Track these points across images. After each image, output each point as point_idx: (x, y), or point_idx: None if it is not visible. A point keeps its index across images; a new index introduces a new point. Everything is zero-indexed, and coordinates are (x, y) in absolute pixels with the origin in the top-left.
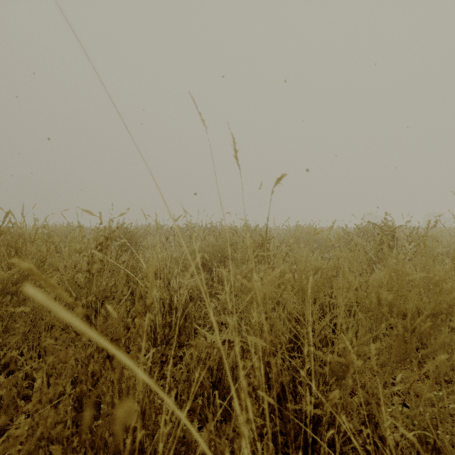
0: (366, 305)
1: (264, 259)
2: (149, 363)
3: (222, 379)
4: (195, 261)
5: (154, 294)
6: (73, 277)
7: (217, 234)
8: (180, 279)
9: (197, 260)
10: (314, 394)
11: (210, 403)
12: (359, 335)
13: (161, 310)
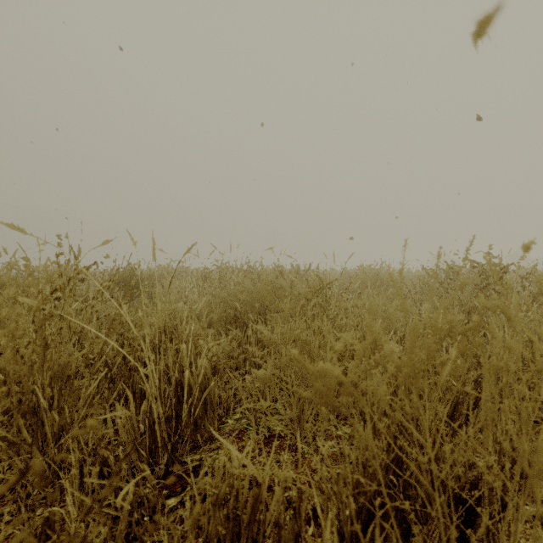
0: None
1: (323, 310)
2: (127, 503)
3: (259, 540)
4: None
5: None
6: None
7: (256, 276)
8: (199, 340)
9: None
10: None
11: None
12: None
13: (162, 395)
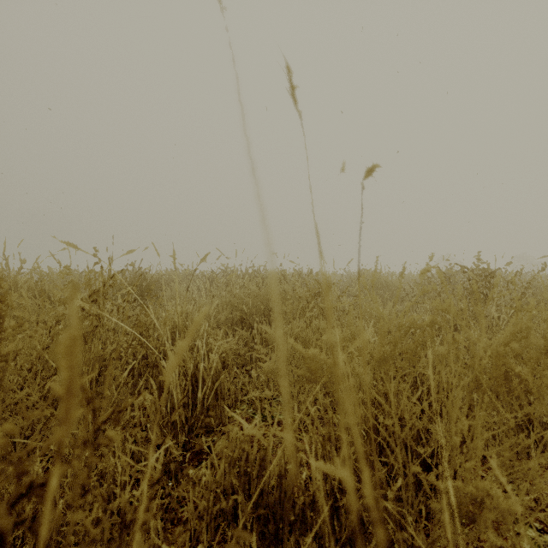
0: (486, 384)
1: (322, 312)
2: (159, 465)
3: (265, 491)
4: (194, 323)
5: (80, 411)
6: (51, 339)
7: (260, 280)
8: (210, 339)
9: (201, 320)
10: (404, 518)
11: (247, 526)
12: (475, 430)
13: (181, 383)
